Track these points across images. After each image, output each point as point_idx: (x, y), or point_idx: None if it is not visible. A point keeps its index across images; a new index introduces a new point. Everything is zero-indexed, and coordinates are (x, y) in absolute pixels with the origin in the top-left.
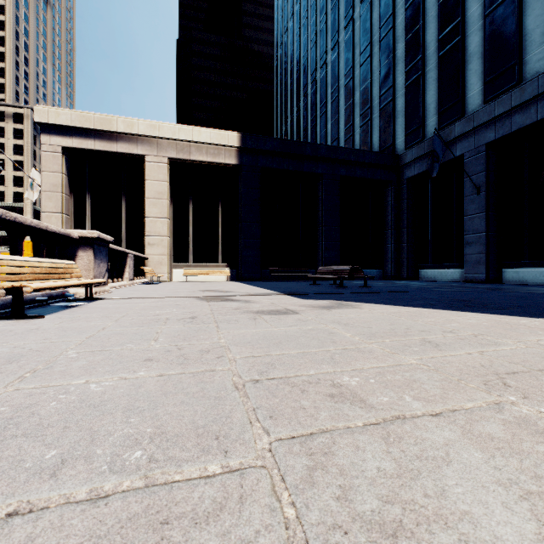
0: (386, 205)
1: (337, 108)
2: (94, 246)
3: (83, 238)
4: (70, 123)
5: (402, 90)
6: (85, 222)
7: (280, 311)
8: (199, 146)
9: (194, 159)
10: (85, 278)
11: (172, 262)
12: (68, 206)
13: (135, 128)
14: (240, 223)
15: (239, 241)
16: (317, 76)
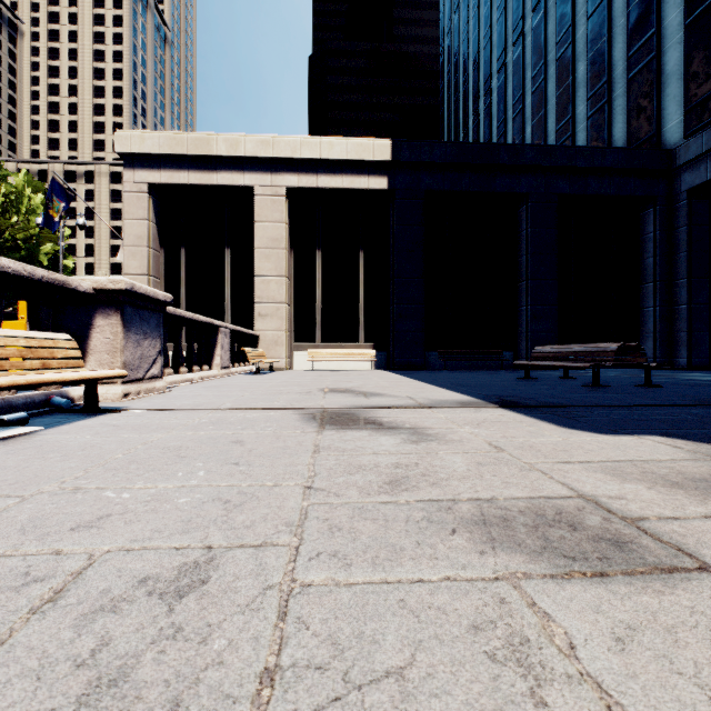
0: (643, 240)
1: (542, 98)
2: (125, 307)
3: (102, 292)
4: (158, 150)
5: (677, 34)
6: (178, 286)
7: (584, 523)
8: (330, 166)
9: (322, 186)
10: (107, 367)
11: (292, 341)
12: (157, 265)
13: (241, 148)
14: (392, 281)
15: (390, 309)
16: (507, 59)
